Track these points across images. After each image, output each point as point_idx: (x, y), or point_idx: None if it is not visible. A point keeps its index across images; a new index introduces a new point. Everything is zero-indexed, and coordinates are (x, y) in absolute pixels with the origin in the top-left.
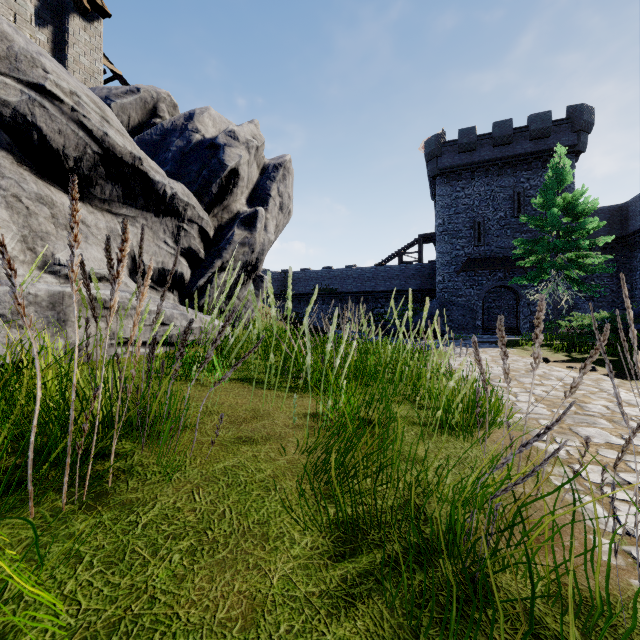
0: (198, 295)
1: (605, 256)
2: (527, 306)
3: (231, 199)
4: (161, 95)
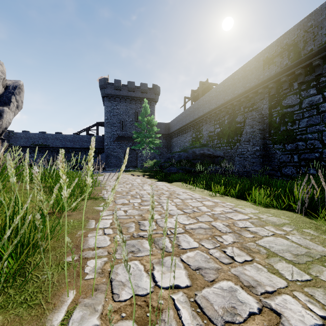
0: None
1: (160, 141)
2: (140, 157)
3: None
4: None
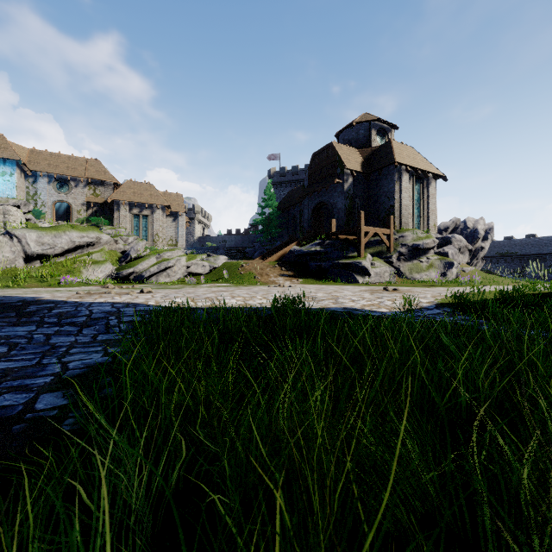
0: (470, 266)
1: None
2: None
3: (478, 242)
4: (458, 220)
